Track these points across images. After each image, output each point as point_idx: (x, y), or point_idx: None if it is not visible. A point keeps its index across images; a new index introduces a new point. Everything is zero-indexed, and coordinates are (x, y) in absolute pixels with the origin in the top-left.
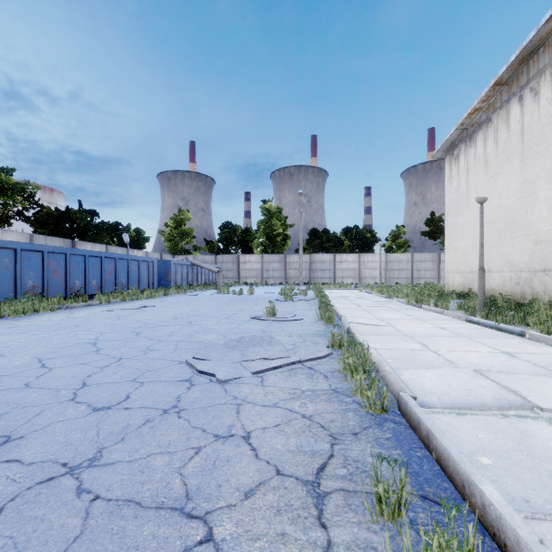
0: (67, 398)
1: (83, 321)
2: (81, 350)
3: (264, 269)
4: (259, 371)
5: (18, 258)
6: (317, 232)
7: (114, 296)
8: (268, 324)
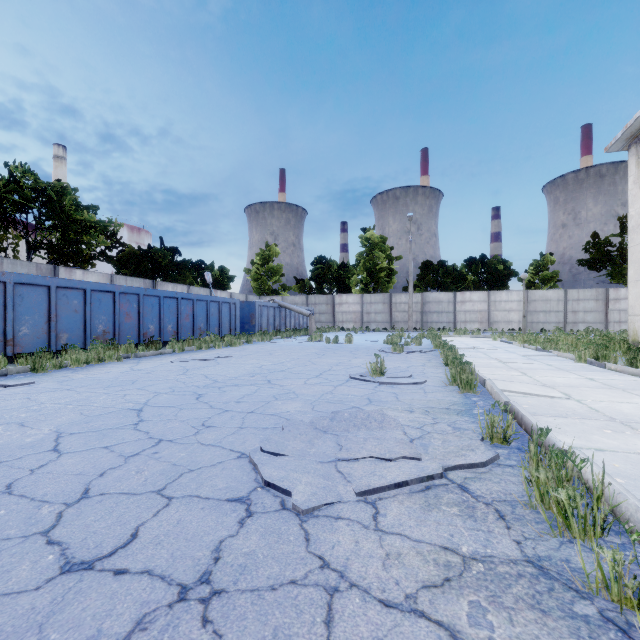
0: (40, 529)
1: (144, 375)
2: (117, 422)
3: (364, 312)
4: (368, 490)
5: (88, 299)
6: (431, 265)
7: (189, 343)
8: (375, 388)
